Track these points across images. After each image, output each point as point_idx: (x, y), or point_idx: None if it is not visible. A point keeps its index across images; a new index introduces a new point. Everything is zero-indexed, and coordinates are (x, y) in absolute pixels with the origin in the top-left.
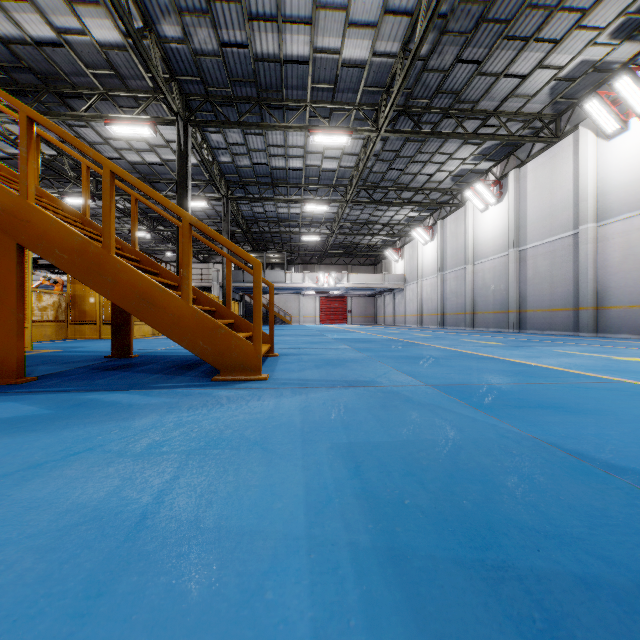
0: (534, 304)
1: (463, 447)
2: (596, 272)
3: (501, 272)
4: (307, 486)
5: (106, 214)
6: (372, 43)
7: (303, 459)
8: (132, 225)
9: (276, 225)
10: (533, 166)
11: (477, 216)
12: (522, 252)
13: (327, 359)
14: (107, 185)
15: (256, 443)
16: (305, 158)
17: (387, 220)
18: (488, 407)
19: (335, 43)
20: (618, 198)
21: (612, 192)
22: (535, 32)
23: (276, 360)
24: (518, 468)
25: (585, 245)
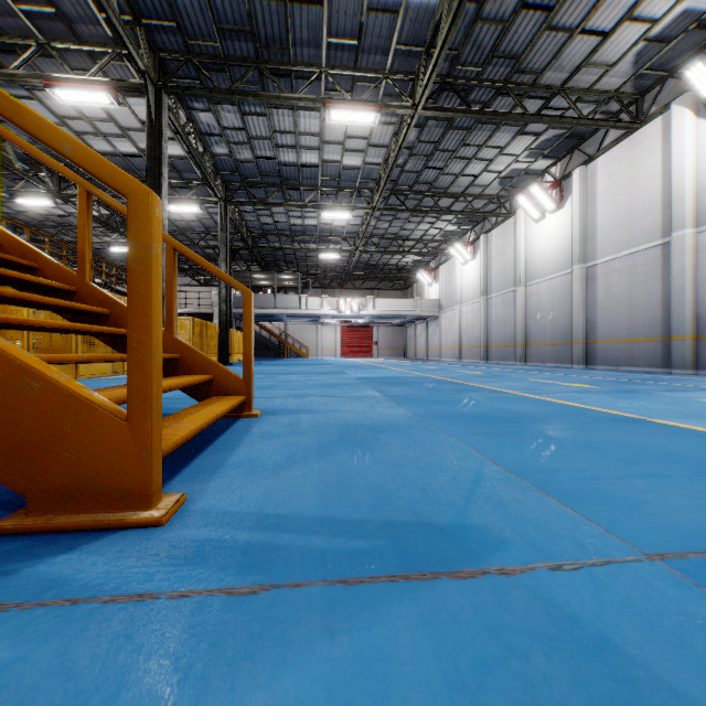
0: (606, 333)
1: None
2: (694, 291)
3: (562, 294)
4: None
5: None
6: None
7: None
8: None
9: (289, 240)
10: (605, 161)
11: (530, 227)
12: (590, 269)
13: (344, 424)
14: None
15: None
16: (321, 150)
17: (420, 235)
18: None
19: None
20: None
21: None
22: None
23: (248, 428)
24: None
25: (680, 257)
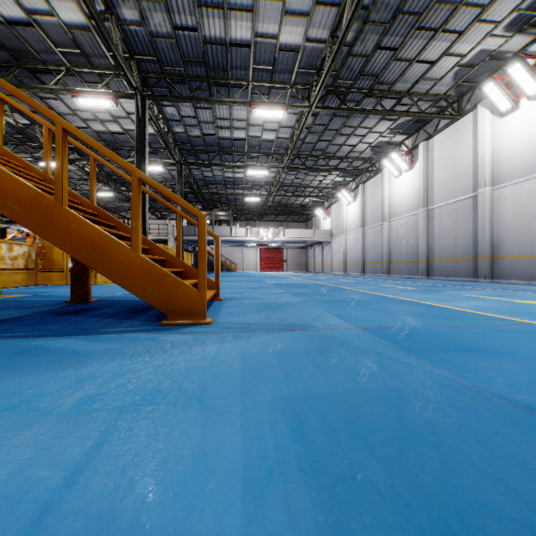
0: (440, 255)
1: (406, 398)
2: (492, 228)
3: (412, 228)
4: (245, 455)
5: (58, 169)
6: (305, 30)
7: (242, 417)
8: (90, 182)
9: (223, 187)
10: (439, 139)
11: (392, 181)
12: (430, 211)
13: (266, 303)
14: (59, 141)
15: (194, 396)
16: (248, 130)
17: (317, 184)
18: (419, 351)
19: (273, 29)
20: (510, 166)
21: (505, 161)
22: (443, 24)
23: (221, 304)
24: (468, 425)
25: (483, 205)
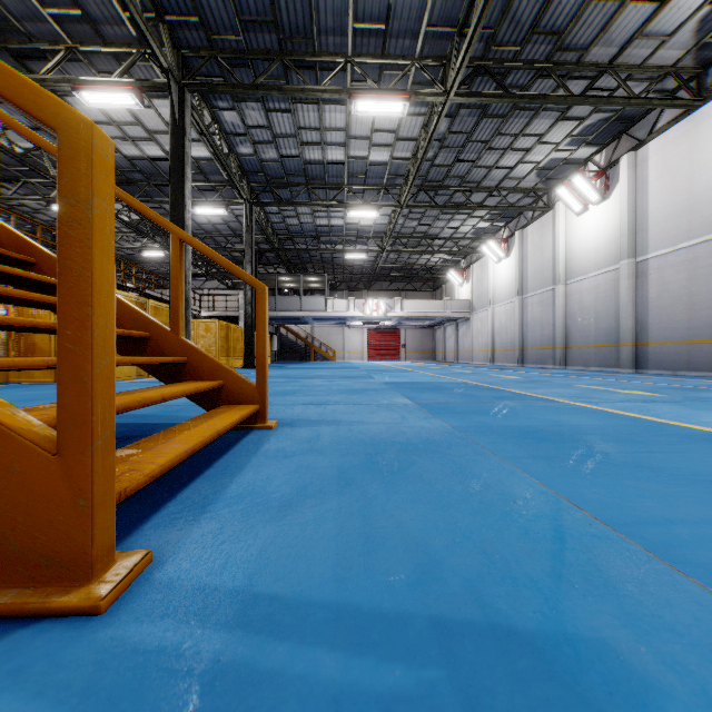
0: (660, 334)
1: None
2: None
3: (607, 292)
4: None
5: None
6: None
7: None
8: None
9: (315, 241)
10: (658, 145)
11: (571, 221)
12: (640, 264)
13: (371, 441)
14: None
15: None
16: (347, 146)
17: (450, 233)
18: None
19: None
20: None
21: None
22: None
23: (258, 444)
24: None
25: None
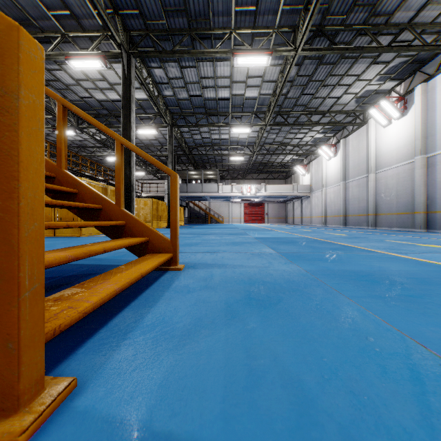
0: None
1: None
2: None
3: (405, 178)
4: None
5: None
6: None
7: None
8: None
9: (211, 149)
10: None
11: (379, 131)
12: (429, 158)
13: (248, 280)
14: None
15: None
16: (231, 88)
17: (297, 142)
18: None
19: None
20: None
21: None
22: None
23: (170, 281)
24: None
25: None
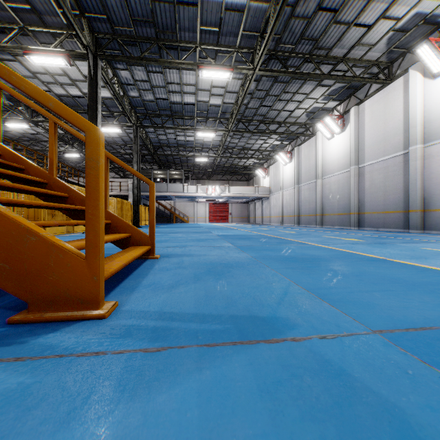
0: (370, 208)
1: None
2: (423, 182)
3: (344, 184)
4: None
5: None
6: None
7: None
8: None
9: (176, 150)
10: (370, 103)
11: (325, 143)
12: (361, 168)
13: (210, 263)
14: None
15: None
16: (196, 94)
17: (258, 147)
18: None
19: None
20: None
21: (437, 119)
22: None
23: (152, 265)
24: None
25: (414, 161)
